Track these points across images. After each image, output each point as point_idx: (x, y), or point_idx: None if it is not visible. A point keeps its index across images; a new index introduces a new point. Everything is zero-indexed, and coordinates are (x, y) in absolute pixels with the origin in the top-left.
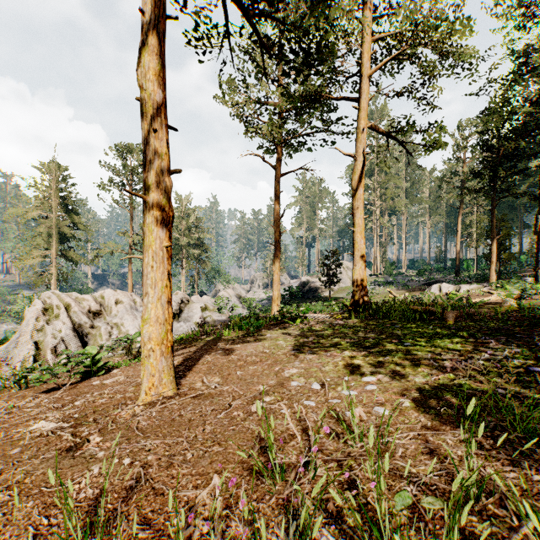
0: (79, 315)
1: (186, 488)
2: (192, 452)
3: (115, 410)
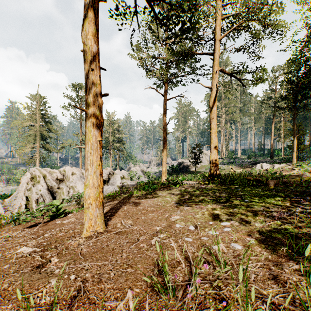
0: (51, 181)
1: (109, 299)
2: (114, 272)
3: (68, 240)
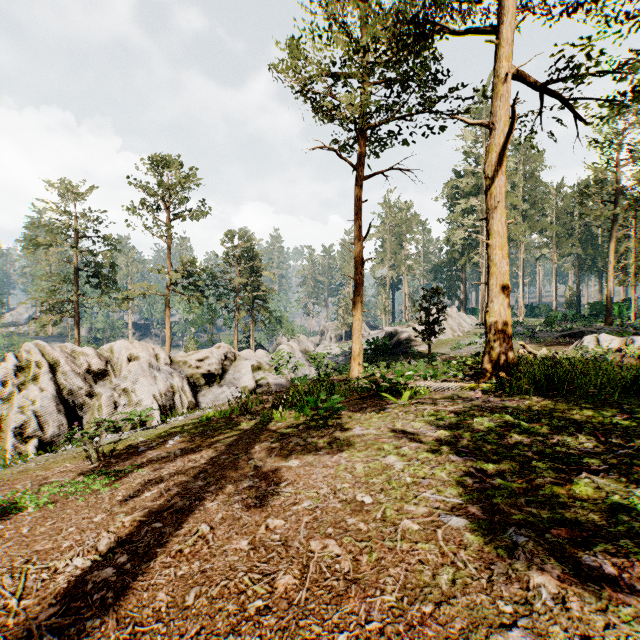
0: (70, 376)
1: None
2: None
3: None
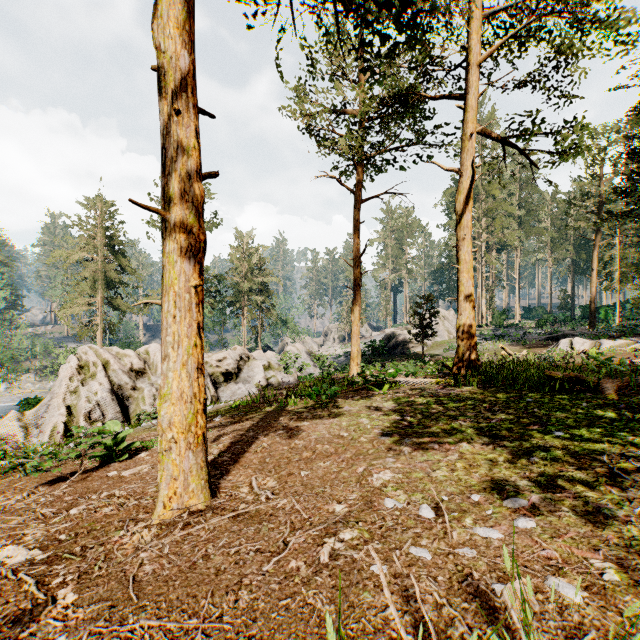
0: (119, 374)
1: None
2: None
3: (117, 532)
